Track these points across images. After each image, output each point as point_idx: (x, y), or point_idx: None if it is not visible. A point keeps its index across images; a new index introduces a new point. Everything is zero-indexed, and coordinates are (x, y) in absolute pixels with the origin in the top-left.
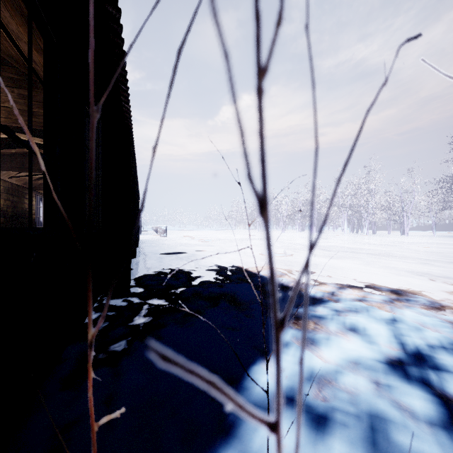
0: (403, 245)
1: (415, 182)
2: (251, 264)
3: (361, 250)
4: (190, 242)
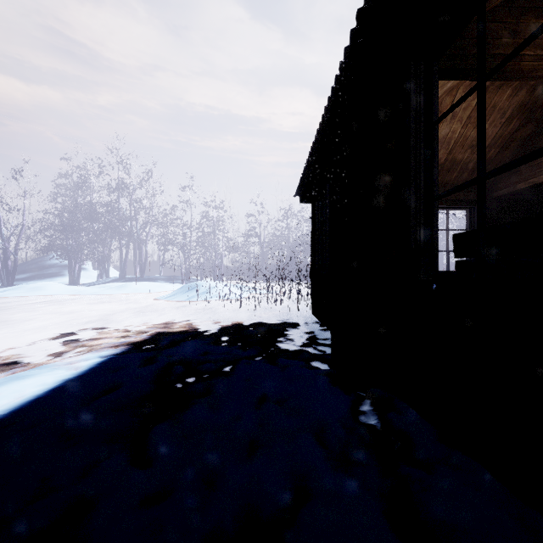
0: None
1: None
2: None
3: None
4: None
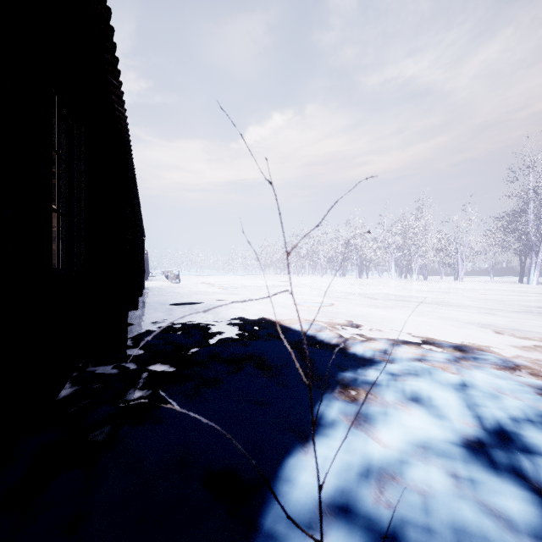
0: (458, 292)
1: (470, 220)
2: (284, 316)
3: (412, 299)
4: (208, 290)
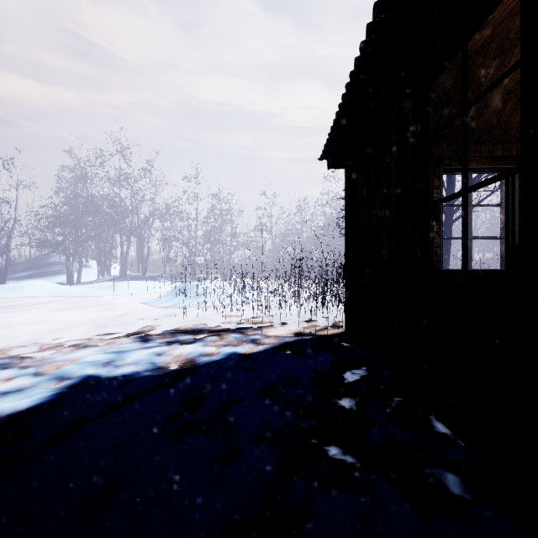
0: None
1: None
2: None
3: None
4: None
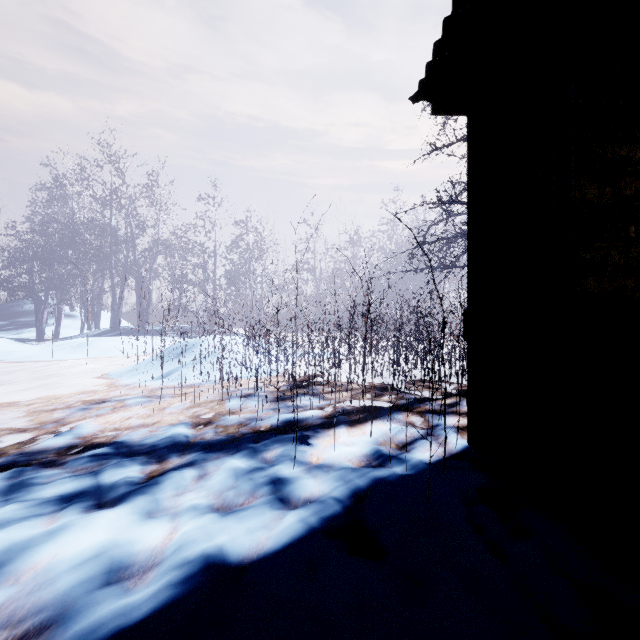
0: None
1: None
2: None
3: None
4: None
